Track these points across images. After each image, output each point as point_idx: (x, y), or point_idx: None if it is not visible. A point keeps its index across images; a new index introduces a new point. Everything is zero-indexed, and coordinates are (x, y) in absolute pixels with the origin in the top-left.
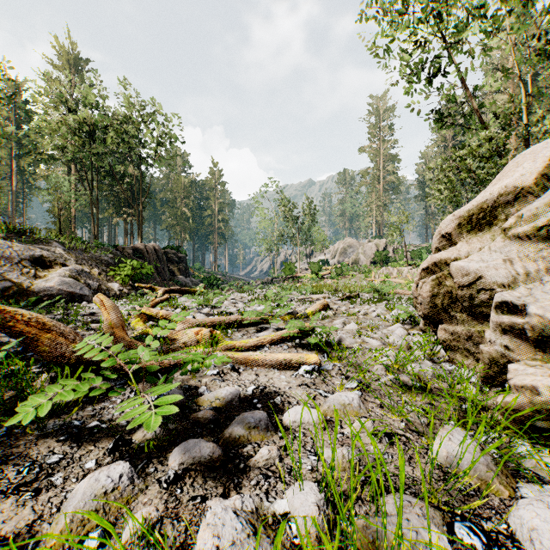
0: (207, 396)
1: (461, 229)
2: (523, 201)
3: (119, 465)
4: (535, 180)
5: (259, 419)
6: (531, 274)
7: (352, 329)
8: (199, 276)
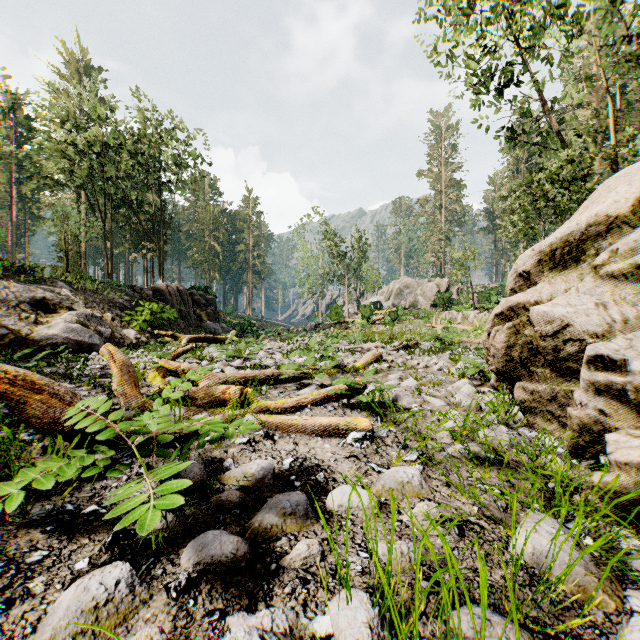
0: (233, 472)
1: (541, 267)
2: (617, 233)
3: (116, 567)
4: (632, 208)
5: (296, 503)
6: (630, 321)
7: (411, 386)
8: (231, 321)
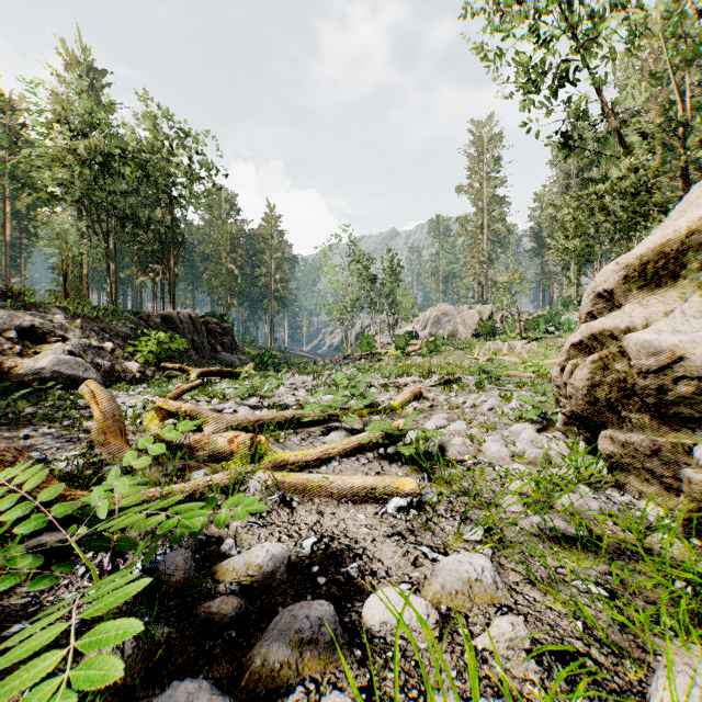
0: (233, 562)
1: (628, 285)
2: None
3: None
4: None
5: (319, 622)
6: None
7: (459, 430)
8: (250, 352)
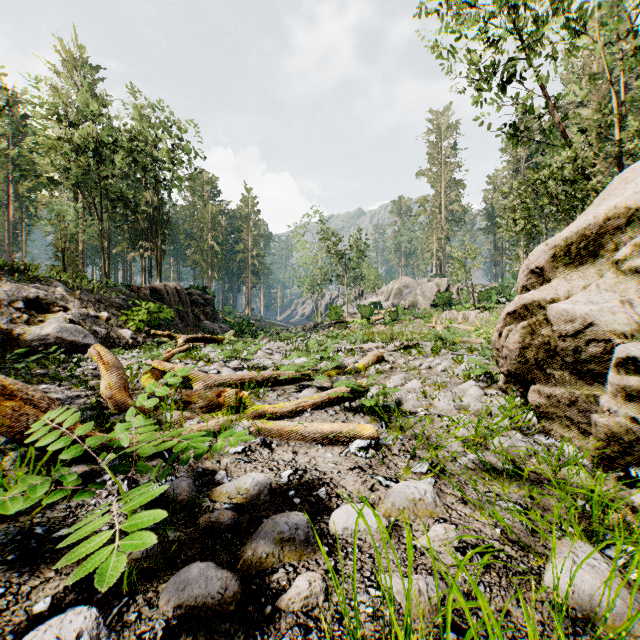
0: (226, 487)
1: (556, 263)
2: (638, 226)
3: (78, 614)
4: None
5: (295, 527)
6: None
7: (415, 388)
8: (230, 321)
